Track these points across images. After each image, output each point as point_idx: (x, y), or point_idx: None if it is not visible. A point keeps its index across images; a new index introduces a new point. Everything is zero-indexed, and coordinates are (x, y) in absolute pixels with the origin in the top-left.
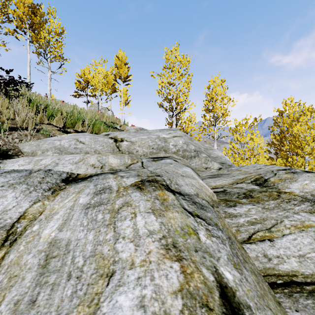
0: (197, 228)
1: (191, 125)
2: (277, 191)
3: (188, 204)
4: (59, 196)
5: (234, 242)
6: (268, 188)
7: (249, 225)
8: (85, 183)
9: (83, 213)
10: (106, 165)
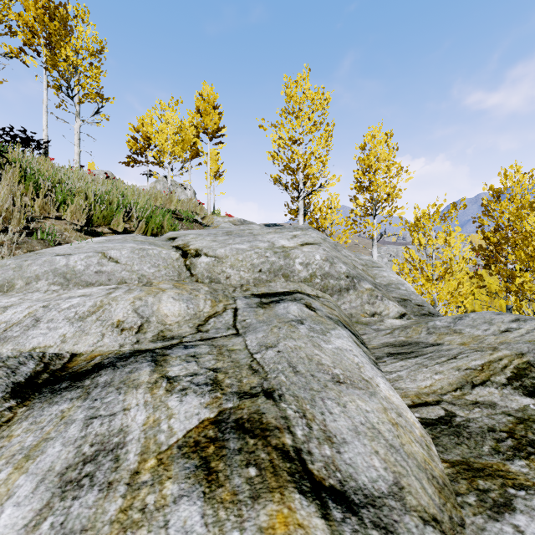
0: None
1: (332, 215)
2: None
3: None
4: None
5: None
6: None
7: None
8: (69, 405)
9: None
10: (151, 322)
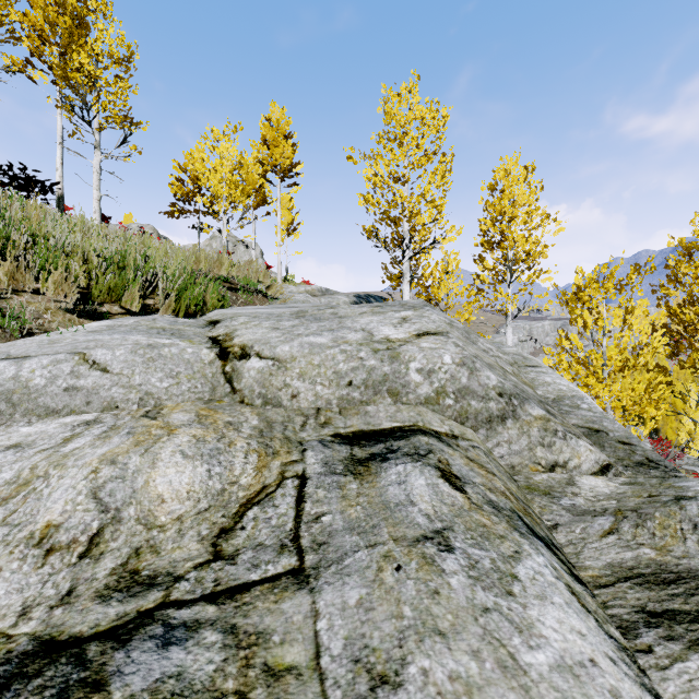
0: None
1: (448, 282)
2: None
3: None
4: None
5: None
6: None
7: None
8: None
9: None
10: (122, 520)
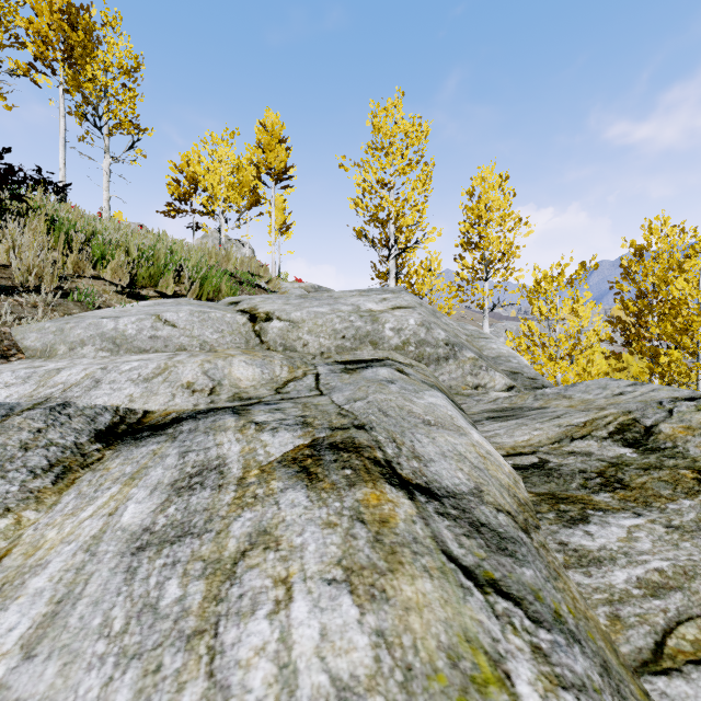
0: (502, 649)
1: (431, 279)
2: (691, 465)
3: (459, 536)
4: (75, 489)
5: (623, 684)
6: (663, 457)
7: (647, 597)
8: (158, 446)
9: (121, 573)
10: (223, 385)
